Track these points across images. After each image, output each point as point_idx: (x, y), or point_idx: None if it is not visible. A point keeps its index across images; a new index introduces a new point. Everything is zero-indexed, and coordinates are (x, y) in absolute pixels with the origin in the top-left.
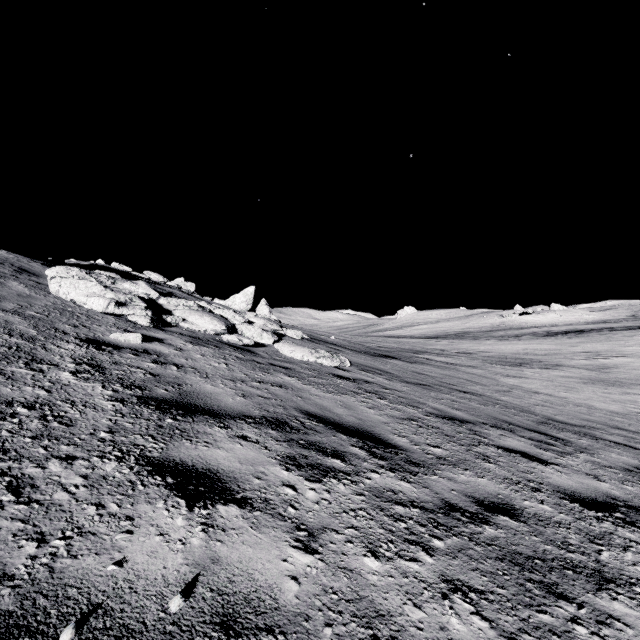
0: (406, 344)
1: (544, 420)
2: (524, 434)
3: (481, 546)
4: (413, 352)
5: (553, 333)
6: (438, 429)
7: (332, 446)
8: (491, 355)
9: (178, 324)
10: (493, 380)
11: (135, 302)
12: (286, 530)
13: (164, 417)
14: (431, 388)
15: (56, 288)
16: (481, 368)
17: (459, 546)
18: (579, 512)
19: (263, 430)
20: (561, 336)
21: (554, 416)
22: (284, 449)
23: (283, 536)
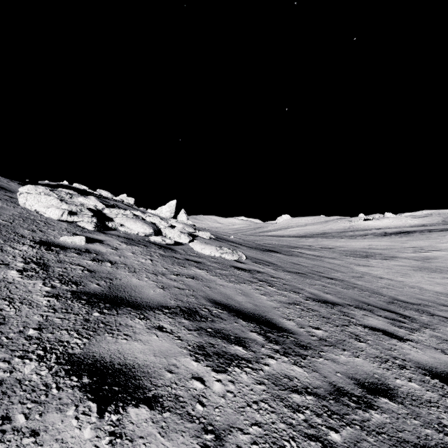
0: (284, 241)
1: (391, 300)
2: (380, 313)
3: (372, 436)
4: (290, 247)
5: (388, 233)
6: (316, 312)
7: (235, 333)
8: (345, 249)
9: (117, 228)
10: (349, 268)
11: (84, 212)
12: (194, 434)
13: (92, 311)
14: (306, 276)
15: (23, 201)
16: (339, 259)
17: (354, 438)
18: (441, 388)
19: (177, 320)
20: (394, 236)
21: (397, 296)
22: (194, 338)
23: (190, 442)
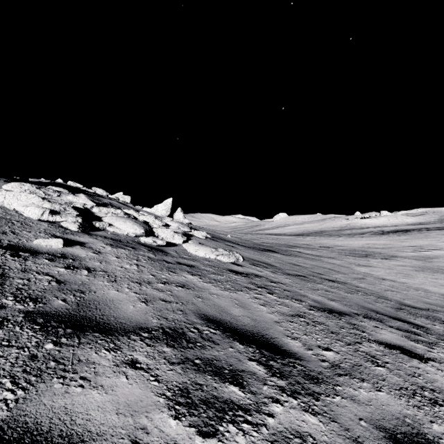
0: (282, 240)
1: (398, 305)
2: (392, 324)
3: None
4: (288, 246)
5: (386, 232)
6: (323, 325)
7: (229, 363)
8: (344, 248)
9: (105, 228)
10: (349, 269)
11: (68, 211)
12: None
13: (45, 341)
14: (307, 279)
15: (1, 199)
16: (339, 259)
17: None
18: None
19: (157, 348)
20: (392, 234)
21: (403, 300)
22: (176, 377)
23: None
